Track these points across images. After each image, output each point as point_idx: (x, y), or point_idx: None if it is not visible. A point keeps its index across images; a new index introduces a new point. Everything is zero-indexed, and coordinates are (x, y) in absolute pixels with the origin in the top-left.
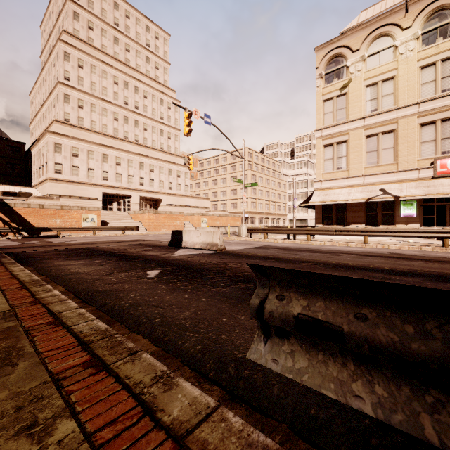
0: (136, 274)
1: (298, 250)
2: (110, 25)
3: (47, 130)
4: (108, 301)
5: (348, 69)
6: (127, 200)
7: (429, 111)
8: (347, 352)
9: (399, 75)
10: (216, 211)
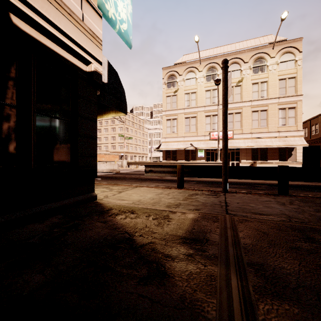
0: None
1: None
2: None
3: None
4: None
5: (177, 83)
6: None
7: (208, 110)
8: (154, 172)
9: (198, 92)
10: (102, 151)
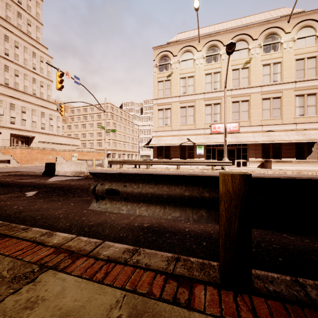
0: (15, 195)
1: None
2: None
3: None
4: None
5: (171, 65)
6: None
7: (209, 98)
8: (122, 198)
9: (196, 76)
10: (85, 148)
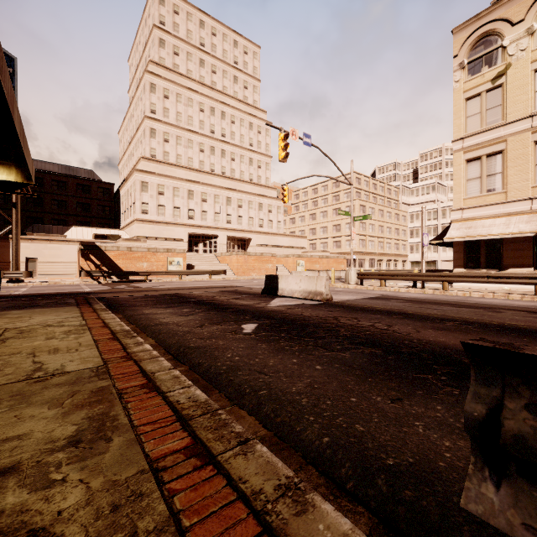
0: (229, 328)
1: (433, 303)
2: (196, 47)
3: (134, 168)
4: (203, 361)
5: (505, 50)
6: (213, 241)
7: None
8: None
9: None
10: (315, 251)
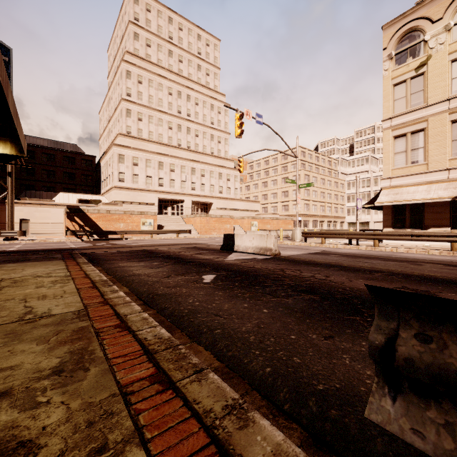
0: (192, 278)
1: (365, 257)
2: (165, 40)
3: (113, 143)
4: (168, 306)
5: (426, 44)
6: (180, 205)
7: None
8: None
9: None
10: (267, 214)
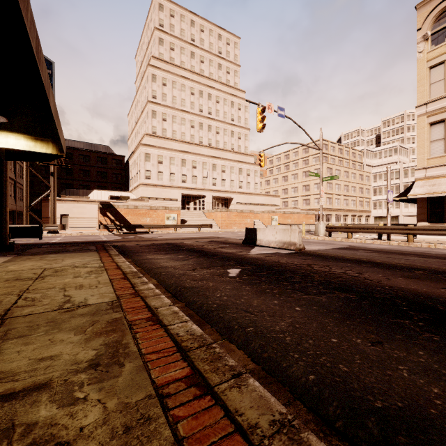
0: (217, 272)
1: (399, 253)
2: (188, 42)
3: (140, 143)
4: (196, 300)
5: None
6: (202, 200)
7: None
8: None
9: None
10: (287, 208)
